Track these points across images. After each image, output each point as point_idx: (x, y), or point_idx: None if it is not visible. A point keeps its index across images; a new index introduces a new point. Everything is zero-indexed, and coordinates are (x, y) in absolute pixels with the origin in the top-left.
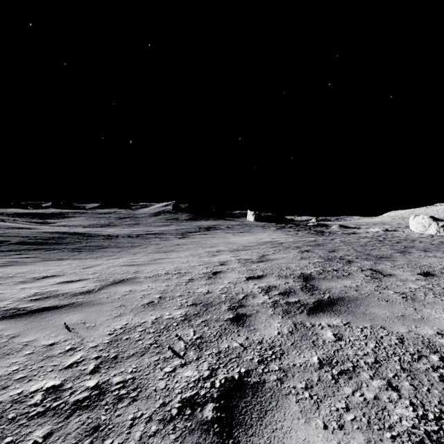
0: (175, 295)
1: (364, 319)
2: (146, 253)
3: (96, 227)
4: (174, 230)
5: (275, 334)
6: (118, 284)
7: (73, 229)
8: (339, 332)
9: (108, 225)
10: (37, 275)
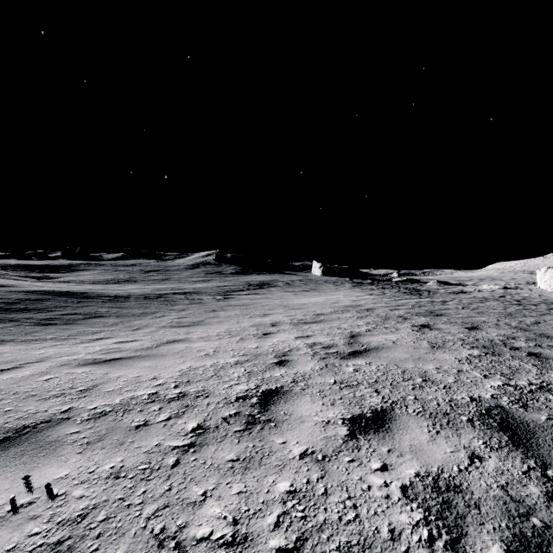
0: None
1: None
2: (155, 327)
3: (110, 283)
4: (214, 288)
5: None
6: None
7: (72, 287)
8: None
9: (127, 281)
10: None
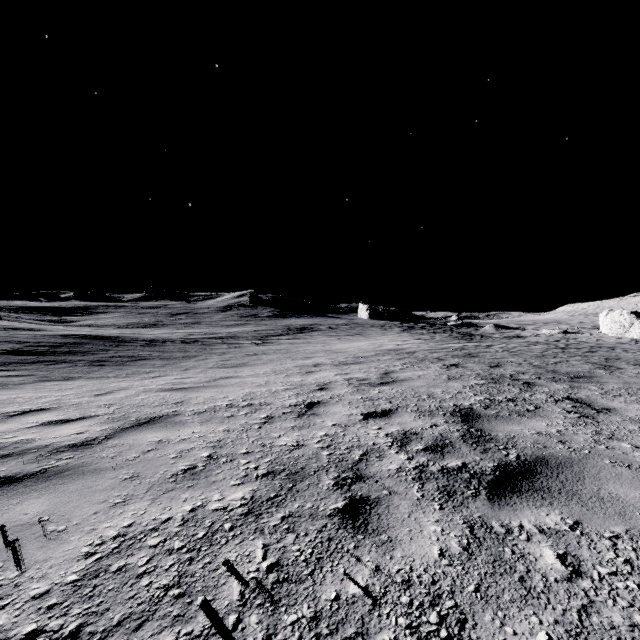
0: (238, 451)
1: (606, 513)
2: (203, 368)
3: (136, 327)
4: (251, 332)
5: (435, 554)
6: (142, 428)
7: (100, 331)
8: (569, 551)
9: (154, 325)
10: (14, 407)
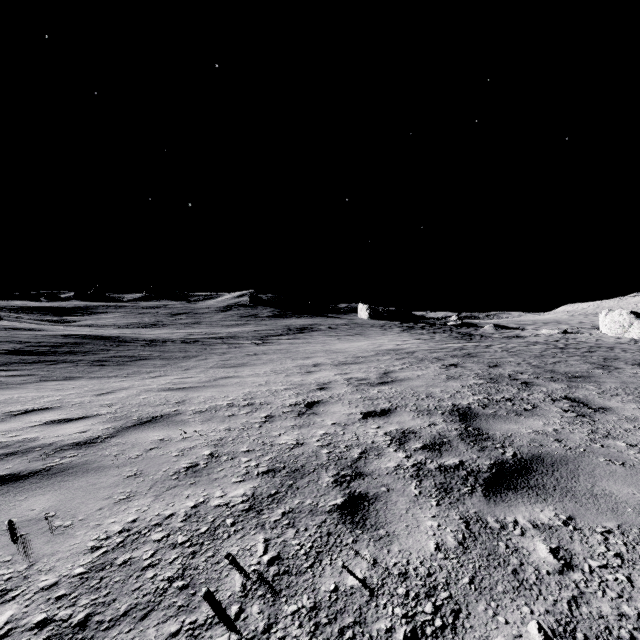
0: (239, 449)
1: (598, 509)
2: (204, 368)
3: (136, 327)
4: (251, 332)
5: (431, 548)
6: (144, 427)
7: (100, 331)
8: (561, 545)
9: (154, 325)
10: (17, 407)
